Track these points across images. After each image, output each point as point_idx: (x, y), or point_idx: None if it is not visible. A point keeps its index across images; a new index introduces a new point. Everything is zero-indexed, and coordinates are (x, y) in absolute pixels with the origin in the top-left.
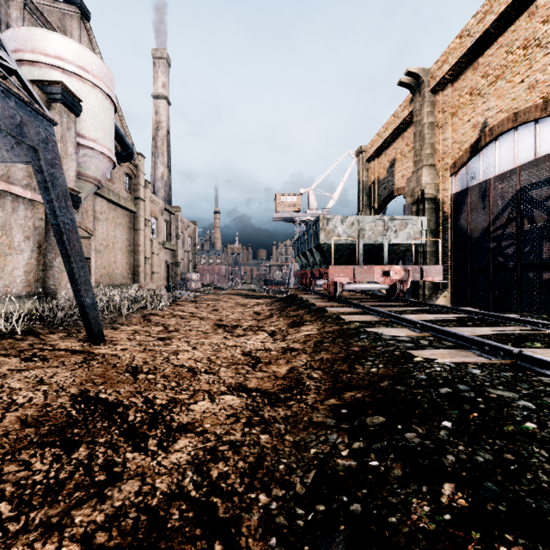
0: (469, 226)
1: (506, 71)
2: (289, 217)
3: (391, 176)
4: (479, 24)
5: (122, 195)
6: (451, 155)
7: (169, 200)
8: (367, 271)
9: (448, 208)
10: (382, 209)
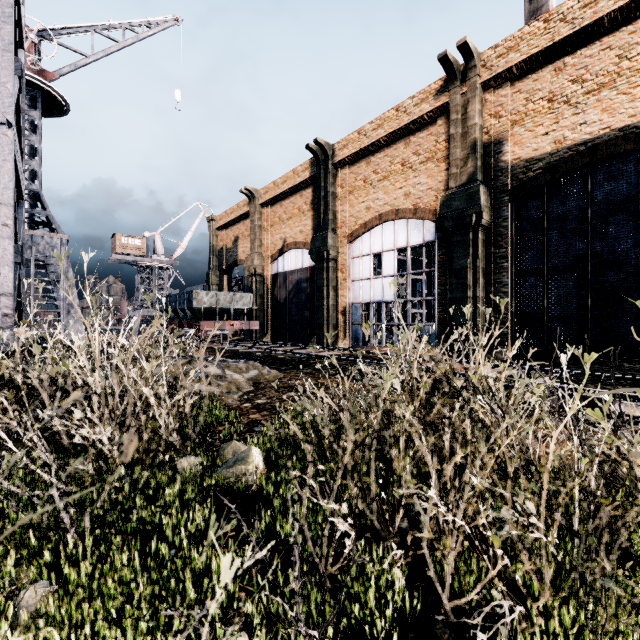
0: (279, 296)
1: (293, 217)
2: (131, 260)
3: (236, 248)
4: (282, 185)
5: None
6: (271, 250)
7: None
8: (222, 324)
9: (269, 283)
10: (229, 271)
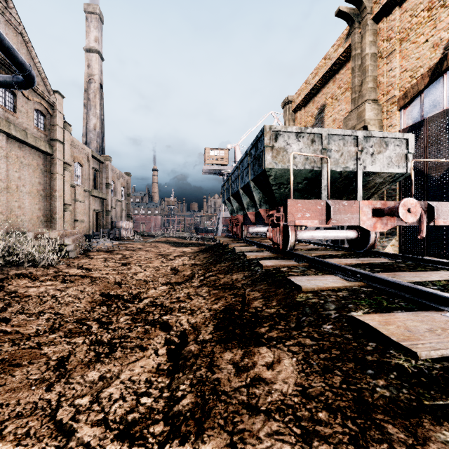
0: (427, 163)
1: None
2: (217, 170)
3: (320, 123)
4: None
5: (31, 133)
6: (399, 85)
7: (102, 151)
8: (347, 210)
9: None
10: None
